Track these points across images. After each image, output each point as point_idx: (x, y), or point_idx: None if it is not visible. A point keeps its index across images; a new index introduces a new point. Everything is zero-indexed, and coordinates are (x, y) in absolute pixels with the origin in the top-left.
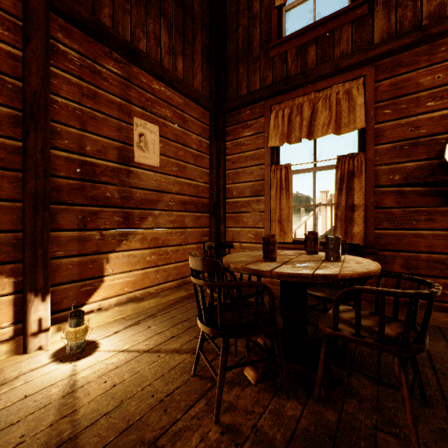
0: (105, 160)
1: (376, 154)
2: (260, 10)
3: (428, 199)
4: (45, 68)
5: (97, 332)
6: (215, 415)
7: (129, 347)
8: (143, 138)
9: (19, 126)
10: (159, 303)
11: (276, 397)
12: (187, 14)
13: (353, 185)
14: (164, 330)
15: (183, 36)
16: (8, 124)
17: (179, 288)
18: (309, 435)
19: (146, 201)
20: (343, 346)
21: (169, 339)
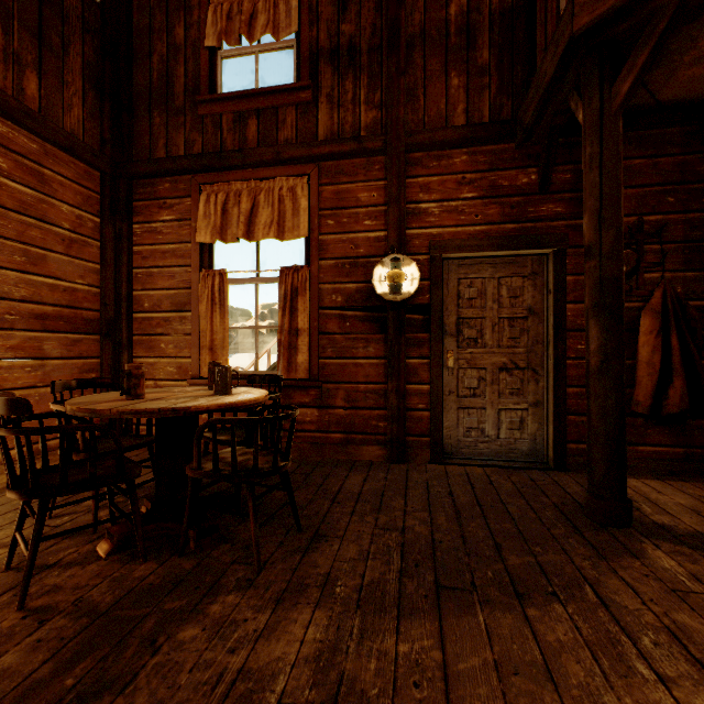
0: None
1: (321, 270)
2: (186, 42)
3: (367, 326)
4: None
5: None
6: (19, 600)
7: None
8: None
9: None
10: None
11: (130, 564)
12: (50, 3)
13: (299, 305)
14: None
15: (40, 37)
16: None
17: None
18: (151, 587)
19: None
20: (235, 492)
21: None
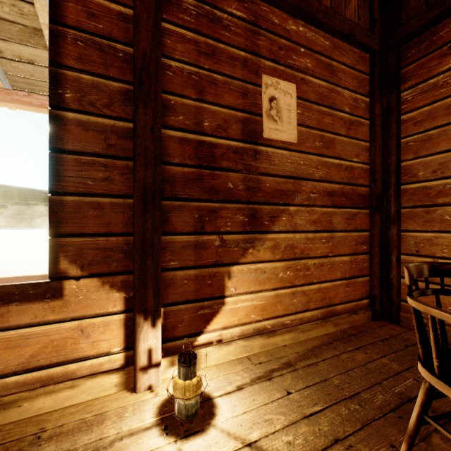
0: (226, 139)
1: None
2: None
3: None
4: (156, 21)
5: (215, 379)
6: None
7: (260, 438)
8: (275, 103)
9: (130, 103)
10: (297, 340)
11: None
12: None
13: None
14: (316, 412)
15: None
16: (119, 102)
17: (324, 321)
18: None
19: (278, 193)
20: None
21: (329, 443)
